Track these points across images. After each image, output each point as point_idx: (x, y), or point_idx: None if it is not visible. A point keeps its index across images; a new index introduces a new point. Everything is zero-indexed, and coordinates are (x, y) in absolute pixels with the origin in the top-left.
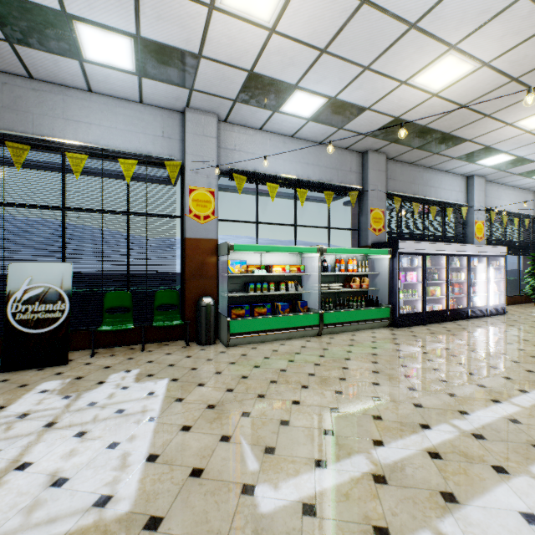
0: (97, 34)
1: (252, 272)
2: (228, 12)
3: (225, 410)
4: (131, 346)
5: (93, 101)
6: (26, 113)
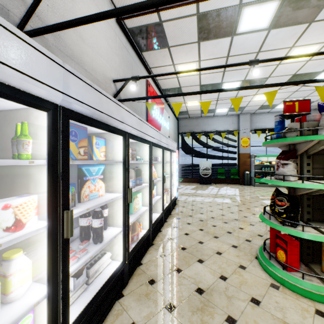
0: (220, 109)
1: (263, 164)
2: (254, 101)
3: (253, 192)
4: (223, 184)
5: (214, 118)
6: (200, 125)
